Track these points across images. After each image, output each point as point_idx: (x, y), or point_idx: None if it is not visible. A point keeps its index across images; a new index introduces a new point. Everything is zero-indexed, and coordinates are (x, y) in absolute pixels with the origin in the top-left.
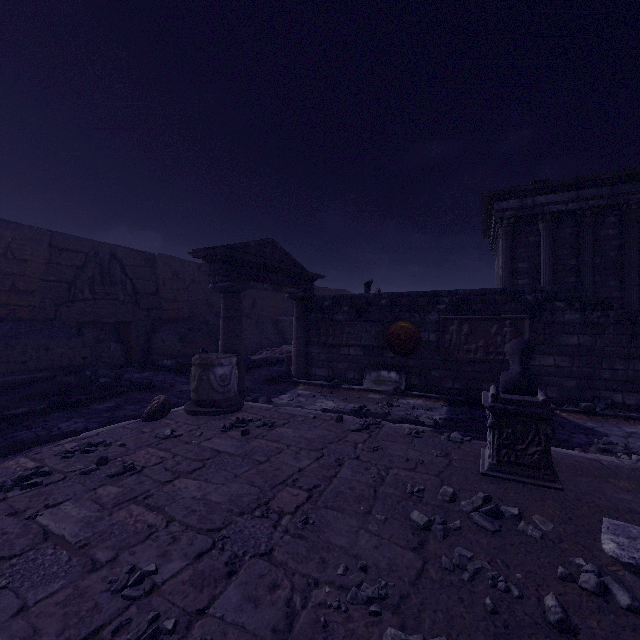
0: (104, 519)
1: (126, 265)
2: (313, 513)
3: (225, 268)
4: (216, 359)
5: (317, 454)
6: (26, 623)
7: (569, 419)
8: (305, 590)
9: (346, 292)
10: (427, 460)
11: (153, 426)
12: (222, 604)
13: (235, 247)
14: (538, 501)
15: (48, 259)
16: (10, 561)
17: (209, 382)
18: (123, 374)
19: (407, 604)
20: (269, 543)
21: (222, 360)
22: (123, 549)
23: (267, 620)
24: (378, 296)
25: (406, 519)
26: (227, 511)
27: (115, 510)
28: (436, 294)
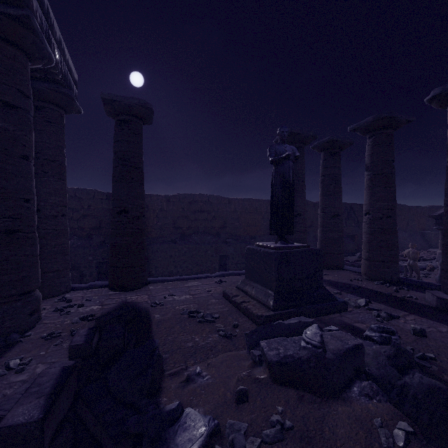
0: None
1: (355, 211)
2: None
3: None
4: None
5: None
6: None
7: None
8: None
9: None
10: None
11: (435, 272)
12: None
13: None
14: None
15: None
16: None
17: None
18: None
19: None
20: None
21: None
22: None
23: None
24: None
25: None
26: None
27: None
28: None
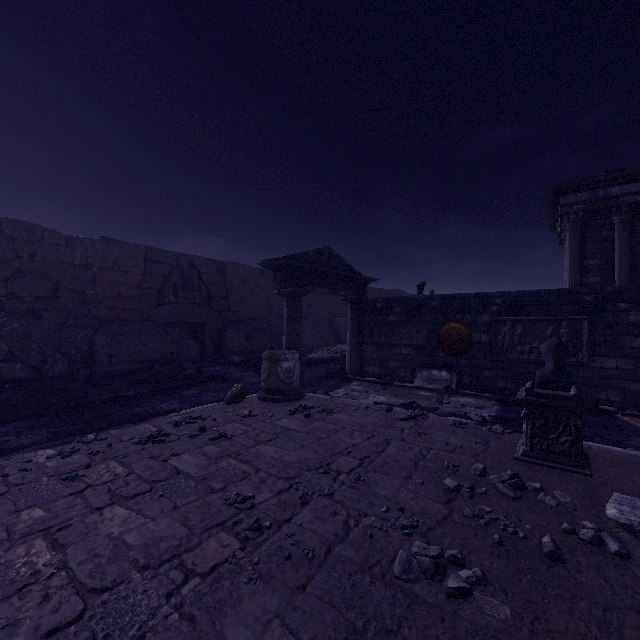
0: (212, 465)
1: (202, 273)
2: (364, 474)
3: (288, 276)
4: (282, 354)
5: (368, 435)
6: (180, 514)
7: (631, 423)
8: (357, 517)
9: (400, 292)
10: (466, 445)
11: (234, 408)
12: (300, 518)
13: (296, 257)
14: (563, 482)
15: (143, 270)
16: (160, 483)
17: (277, 374)
18: (202, 367)
19: (432, 533)
20: (330, 489)
21: (287, 355)
22: (229, 483)
23: (331, 530)
24: (429, 298)
25: (440, 484)
26: (298, 468)
27: (219, 461)
28: (488, 296)
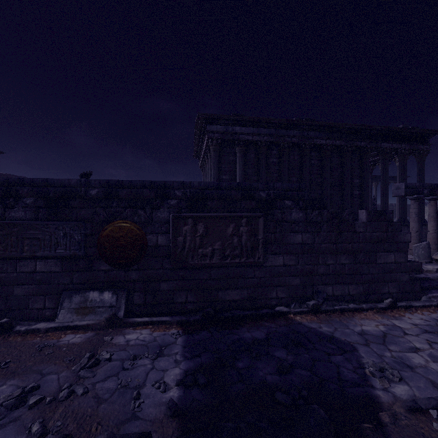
0: None
1: None
2: None
3: None
4: None
5: None
6: None
7: (306, 325)
8: None
9: None
10: None
11: None
12: None
13: None
14: None
15: None
16: None
17: None
18: None
19: None
20: None
21: None
22: None
23: None
24: (85, 184)
25: None
26: None
27: None
28: (166, 185)
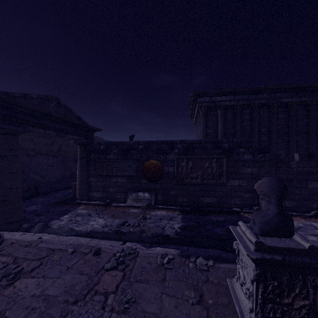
0: None
1: None
2: None
3: None
4: None
5: None
6: None
7: (250, 218)
8: None
9: None
10: (184, 317)
11: None
12: None
13: (12, 95)
14: None
15: None
16: None
17: None
18: None
19: None
20: None
21: None
22: None
23: None
24: (137, 143)
25: None
26: None
27: None
28: (173, 142)
